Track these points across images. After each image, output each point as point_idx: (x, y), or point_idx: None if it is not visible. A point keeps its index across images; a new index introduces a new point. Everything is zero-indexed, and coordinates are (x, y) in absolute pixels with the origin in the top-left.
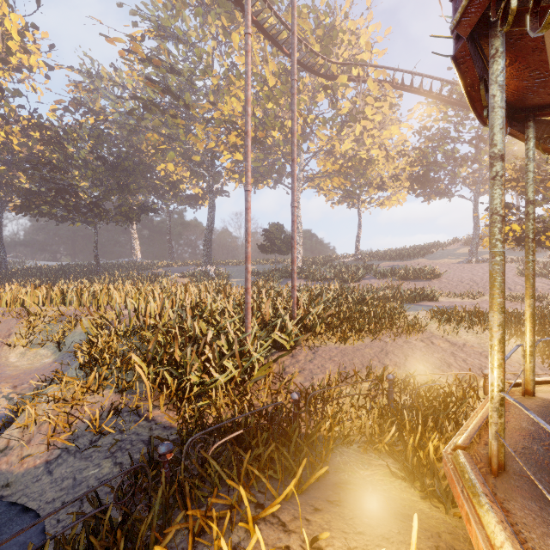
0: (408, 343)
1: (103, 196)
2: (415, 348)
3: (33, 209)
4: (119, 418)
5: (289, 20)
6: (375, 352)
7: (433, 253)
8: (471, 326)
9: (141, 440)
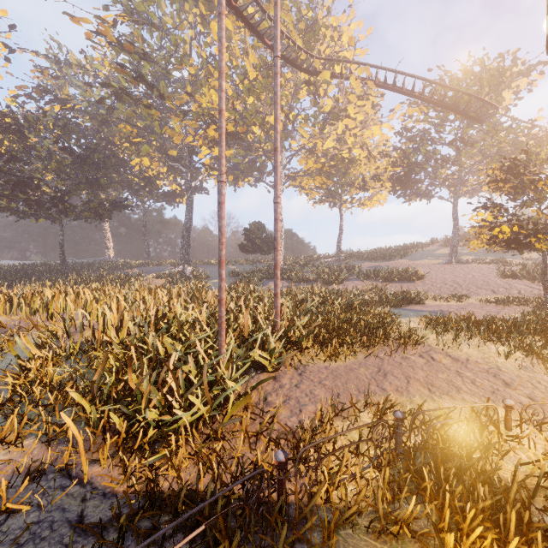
0: (407, 359)
1: (69, 190)
2: (416, 366)
3: None
4: (41, 484)
5: (270, 11)
6: (371, 373)
7: (413, 254)
8: (470, 336)
9: (66, 520)
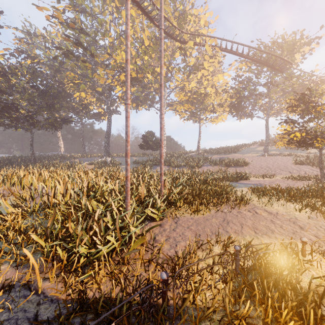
0: (240, 213)
1: (36, 111)
2: (246, 217)
3: None
4: (11, 294)
5: (157, 5)
6: (219, 222)
7: (242, 150)
8: (278, 199)
9: (26, 317)
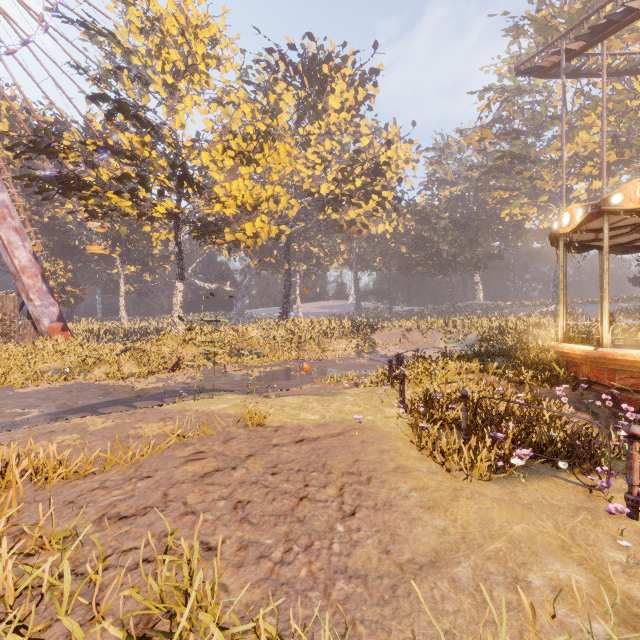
0: None
1: (458, 253)
2: None
3: (412, 270)
4: None
5: None
6: None
7: None
8: None
9: None
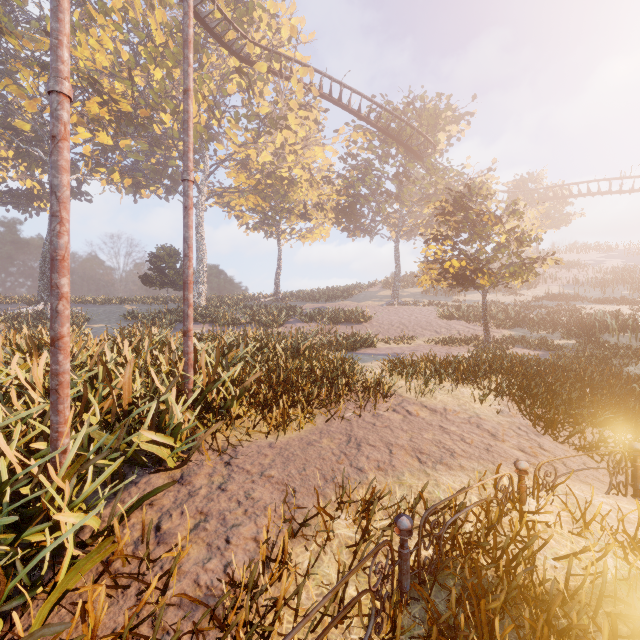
0: (380, 417)
1: None
2: (394, 426)
3: None
4: None
5: None
6: (339, 445)
7: (357, 295)
8: (441, 380)
9: None
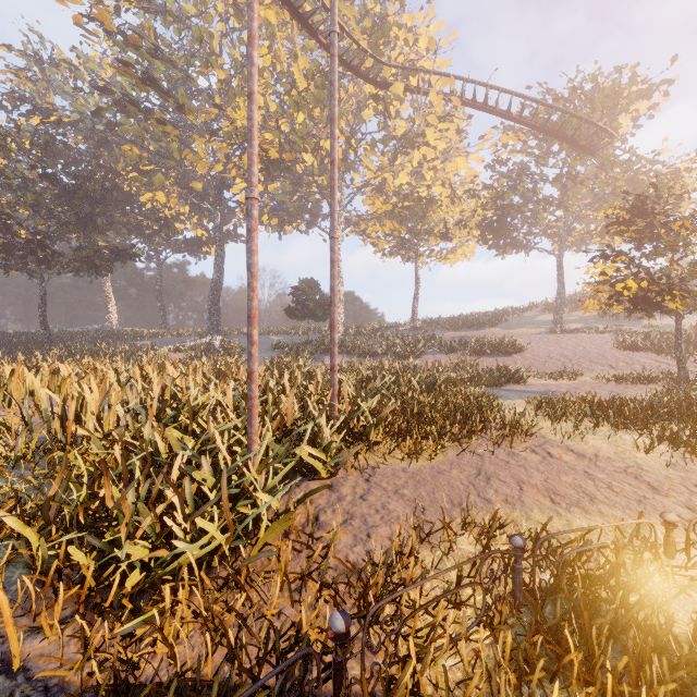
0: (515, 456)
1: (52, 232)
2: (529, 466)
3: None
4: None
5: (326, 2)
6: (468, 477)
7: (507, 322)
8: (597, 424)
9: None
